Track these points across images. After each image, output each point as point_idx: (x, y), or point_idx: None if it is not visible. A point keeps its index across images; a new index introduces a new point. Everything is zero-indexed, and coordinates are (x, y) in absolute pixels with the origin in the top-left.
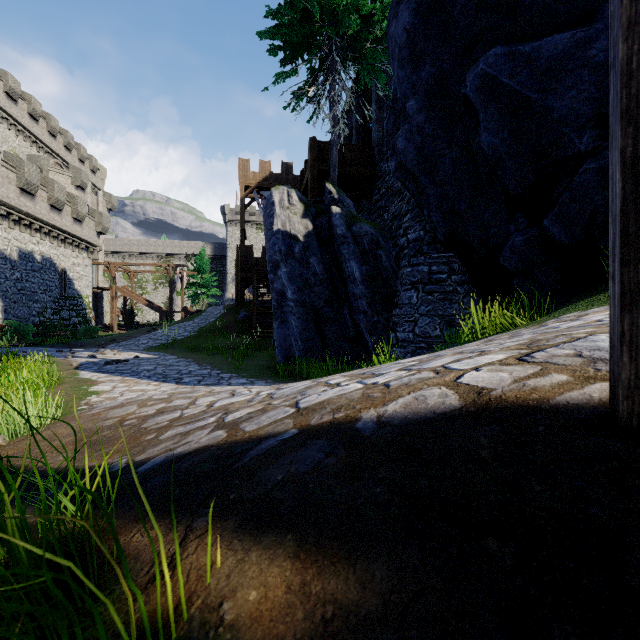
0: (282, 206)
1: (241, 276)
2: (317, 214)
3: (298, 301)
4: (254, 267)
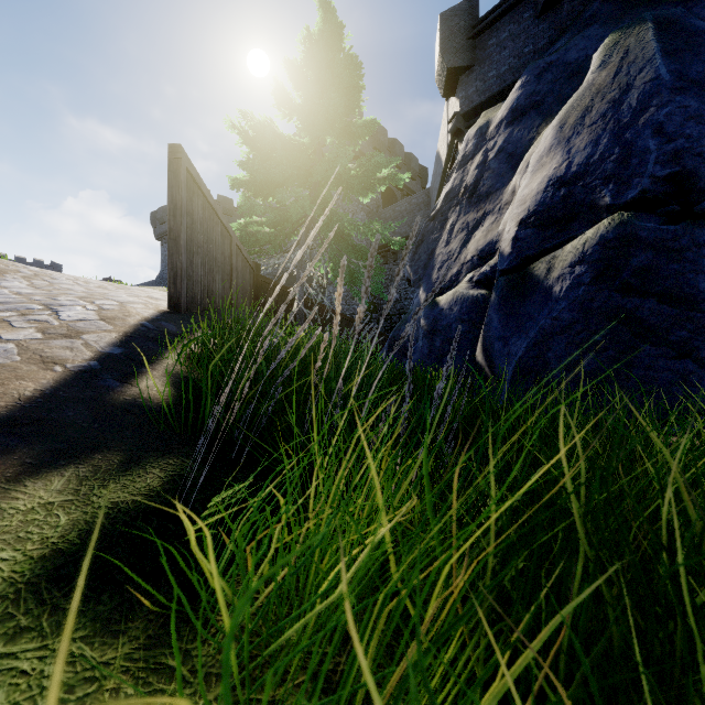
0: None
1: None
2: None
3: None
4: None
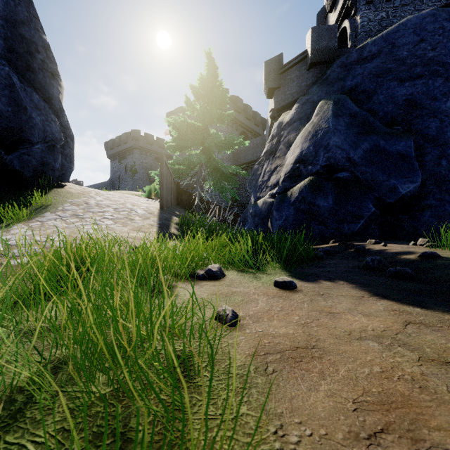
0: None
1: None
2: None
3: None
4: None
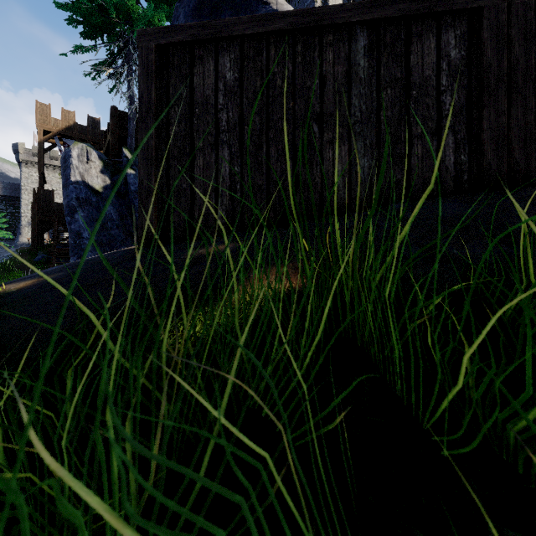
0: (81, 160)
1: (39, 219)
2: (116, 172)
3: (95, 241)
4: (55, 212)
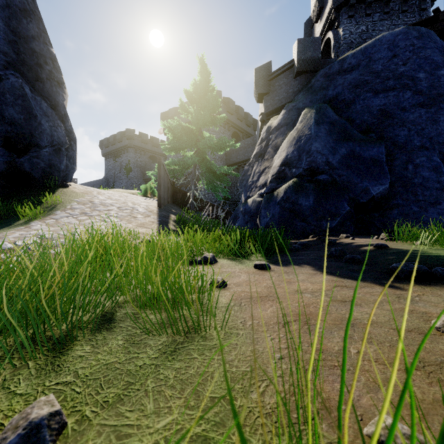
0: None
1: None
2: None
3: None
4: None
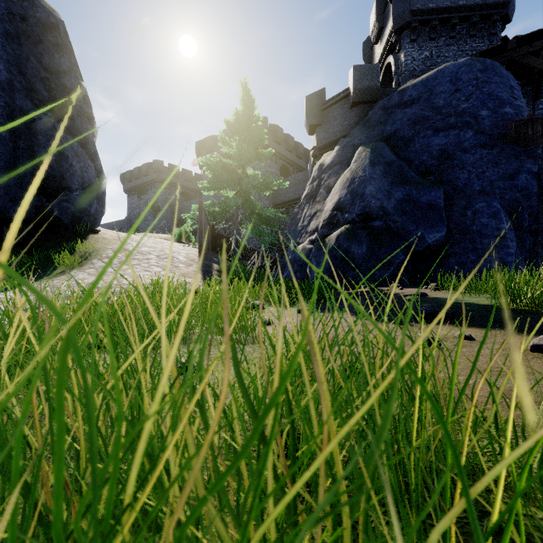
0: None
1: None
2: None
3: None
4: None
